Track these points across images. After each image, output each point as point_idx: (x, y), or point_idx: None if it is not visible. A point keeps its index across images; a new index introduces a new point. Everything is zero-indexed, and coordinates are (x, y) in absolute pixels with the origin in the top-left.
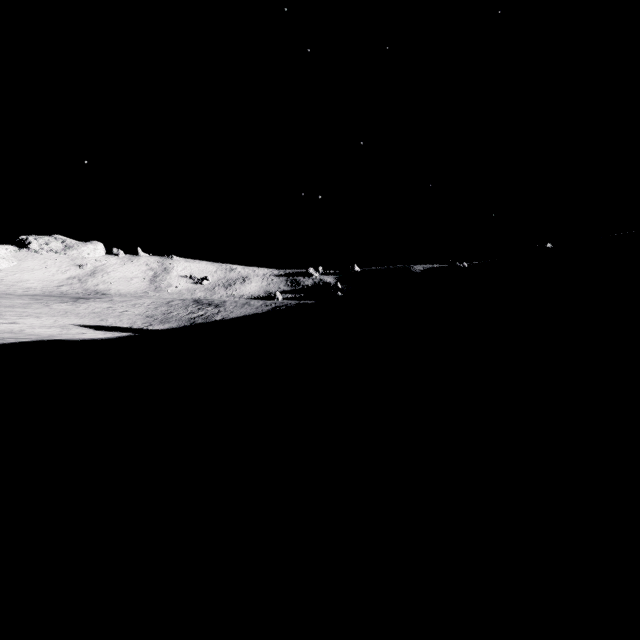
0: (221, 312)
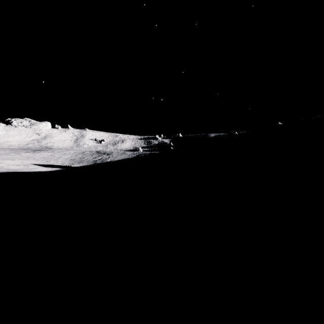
0: (110, 157)
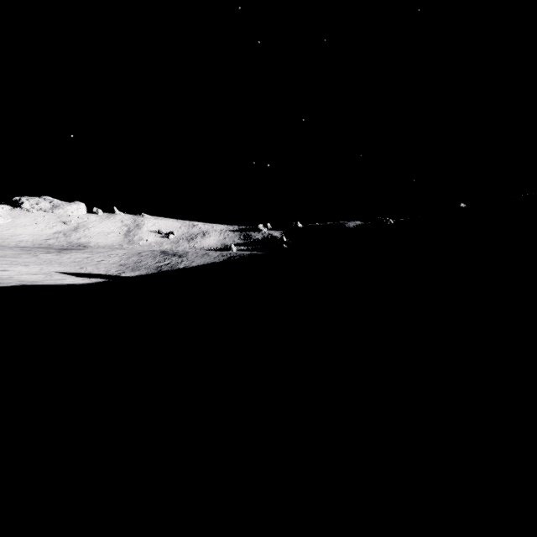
0: (184, 261)
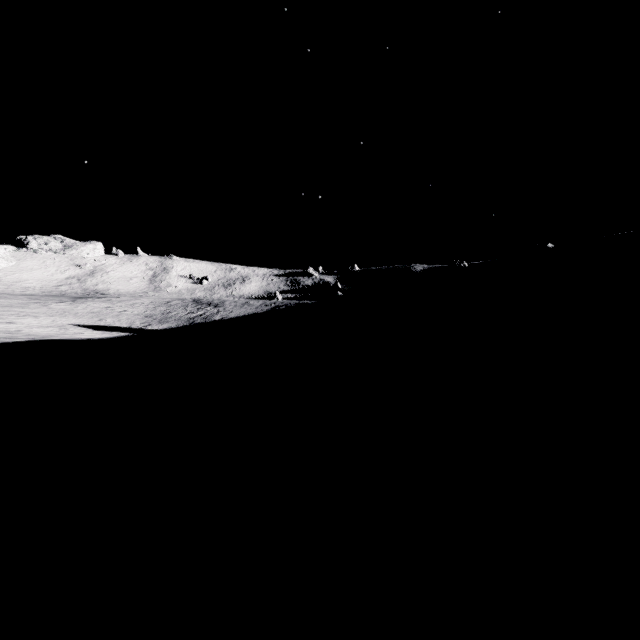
0: (220, 312)
